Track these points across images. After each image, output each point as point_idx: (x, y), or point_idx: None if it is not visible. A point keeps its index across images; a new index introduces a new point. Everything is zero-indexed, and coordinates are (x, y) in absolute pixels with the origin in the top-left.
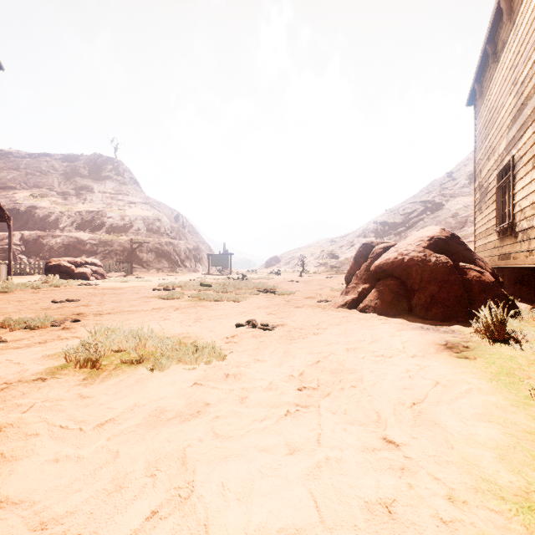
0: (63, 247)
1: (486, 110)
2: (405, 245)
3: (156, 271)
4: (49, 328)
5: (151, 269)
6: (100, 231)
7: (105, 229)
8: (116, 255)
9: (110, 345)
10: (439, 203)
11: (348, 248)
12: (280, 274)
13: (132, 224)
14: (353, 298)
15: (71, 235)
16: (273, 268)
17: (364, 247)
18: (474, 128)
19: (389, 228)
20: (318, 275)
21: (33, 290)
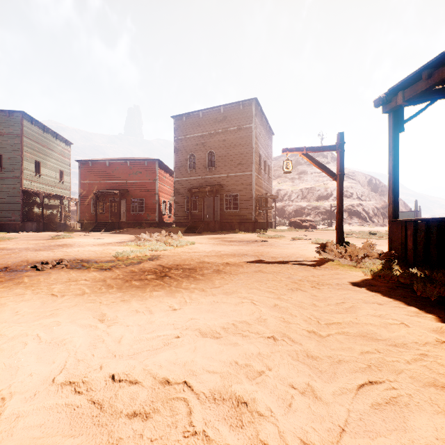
0: (293, 211)
1: None
2: None
3: (348, 225)
4: (304, 240)
5: (344, 224)
6: (312, 200)
7: (315, 198)
8: (321, 215)
9: (320, 241)
10: None
11: None
12: None
13: (332, 193)
14: None
15: (297, 204)
16: None
17: None
18: None
19: None
20: None
21: (290, 232)
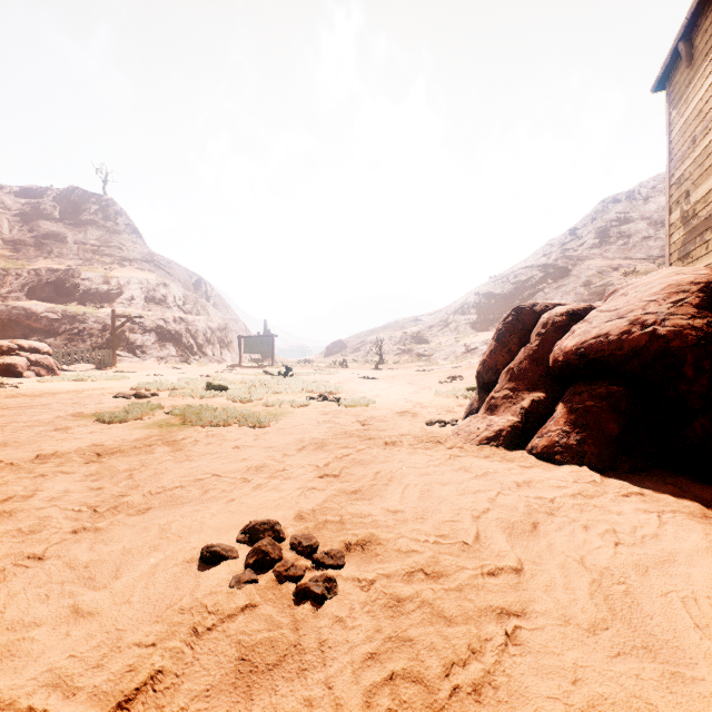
0: None
1: (711, 79)
2: (640, 303)
3: (157, 361)
4: None
5: (149, 358)
6: (69, 299)
7: (77, 297)
8: (91, 336)
9: None
10: (563, 268)
11: (440, 329)
12: (346, 366)
13: (122, 290)
14: (513, 424)
15: (15, 304)
16: (337, 357)
17: (518, 315)
18: (668, 125)
19: (497, 302)
20: (401, 367)
21: None
